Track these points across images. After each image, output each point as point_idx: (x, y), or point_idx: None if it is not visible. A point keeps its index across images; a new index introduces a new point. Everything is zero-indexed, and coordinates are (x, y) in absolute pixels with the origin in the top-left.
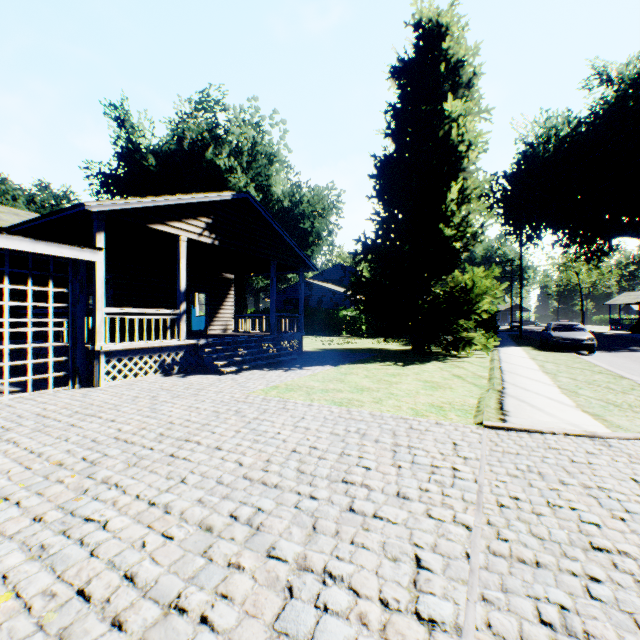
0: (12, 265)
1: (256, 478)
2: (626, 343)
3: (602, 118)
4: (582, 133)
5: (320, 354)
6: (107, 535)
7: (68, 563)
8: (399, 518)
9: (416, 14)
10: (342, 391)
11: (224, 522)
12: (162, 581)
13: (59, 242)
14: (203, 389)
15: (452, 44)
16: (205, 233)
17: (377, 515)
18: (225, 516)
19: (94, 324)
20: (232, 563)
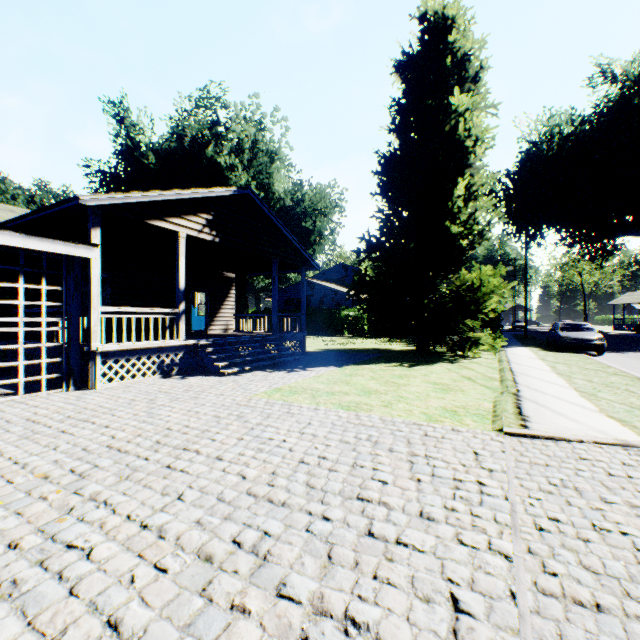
0: (6, 263)
1: (261, 494)
2: (633, 343)
3: (606, 116)
4: (586, 131)
5: (323, 354)
6: (91, 567)
7: (42, 605)
8: (426, 545)
9: (421, 6)
10: (349, 394)
11: (226, 550)
12: (152, 630)
13: (52, 238)
14: (203, 392)
15: (458, 37)
16: (205, 230)
17: (401, 541)
18: (227, 542)
19: (89, 324)
20: (236, 605)
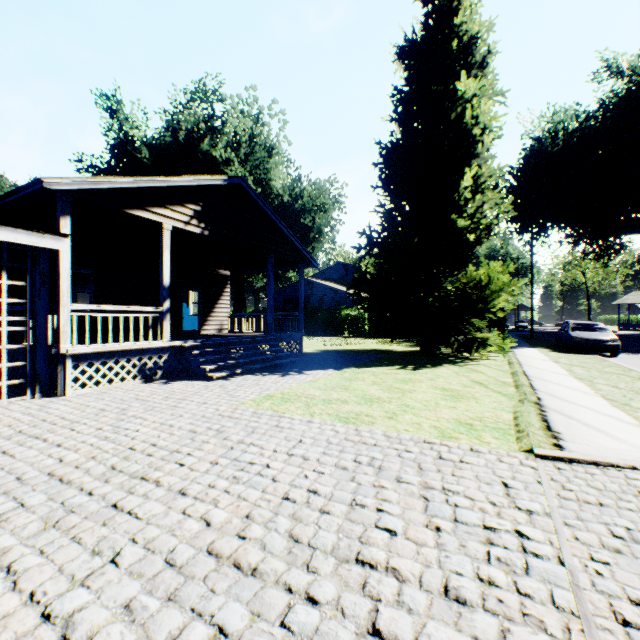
0: None
1: (226, 553)
2: None
3: (612, 112)
4: (592, 127)
5: (321, 356)
6: None
7: None
8: None
9: None
10: (348, 402)
11: None
12: None
13: (12, 226)
14: (184, 399)
15: (465, 19)
16: (193, 222)
17: None
18: None
19: (58, 323)
20: None
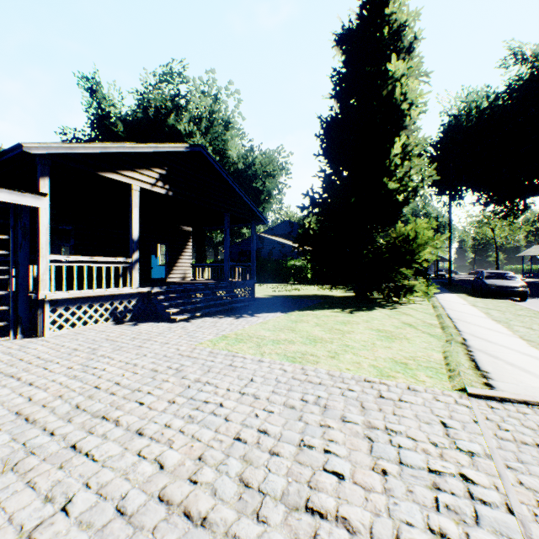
0: None
1: (176, 500)
2: None
3: (517, 92)
4: (500, 105)
5: (271, 300)
6: None
7: None
8: None
9: None
10: (294, 342)
11: None
12: None
13: None
14: (149, 340)
15: (395, 9)
16: (159, 184)
17: None
18: None
19: (38, 272)
20: None
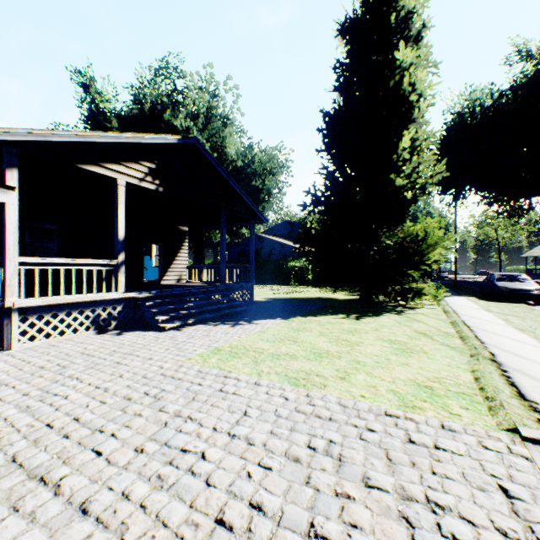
0: None
1: None
2: None
3: (522, 90)
4: (505, 103)
5: (270, 304)
6: None
7: None
8: None
9: None
10: (296, 357)
11: None
12: None
13: None
14: (131, 354)
15: None
16: (148, 178)
17: None
18: None
19: (4, 276)
20: None
